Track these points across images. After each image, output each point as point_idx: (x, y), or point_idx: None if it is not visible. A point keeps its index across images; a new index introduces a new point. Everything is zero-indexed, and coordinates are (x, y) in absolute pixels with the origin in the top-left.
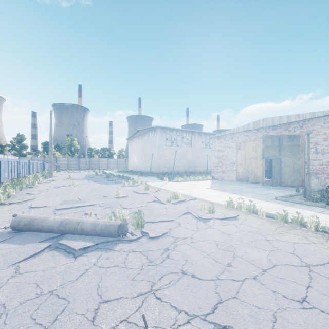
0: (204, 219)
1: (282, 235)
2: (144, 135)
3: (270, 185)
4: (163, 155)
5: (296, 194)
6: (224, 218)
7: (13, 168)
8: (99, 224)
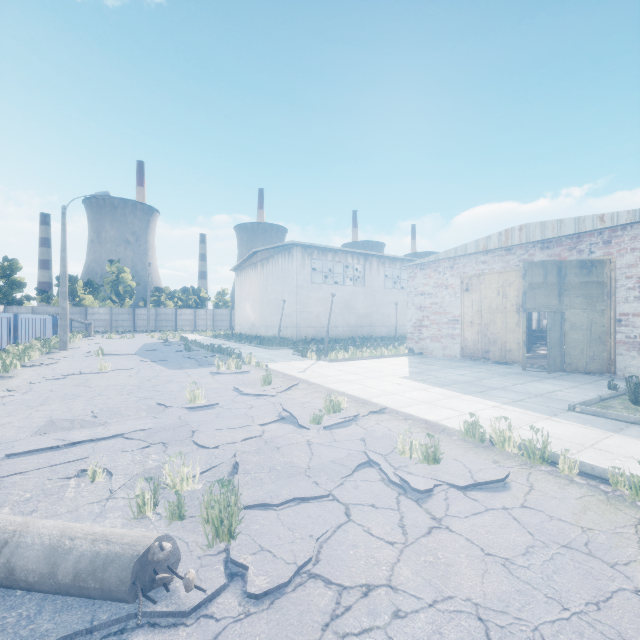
0: (419, 491)
1: None
2: (268, 261)
3: (536, 368)
4: (306, 303)
5: (611, 394)
6: (471, 484)
7: None
8: (73, 553)
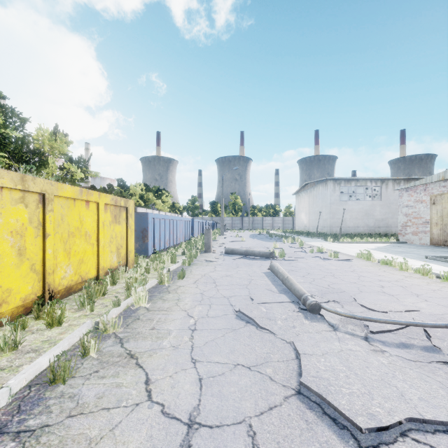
0: (324, 258)
1: (367, 267)
2: (313, 189)
3: None
4: (336, 213)
5: None
6: (340, 259)
7: (200, 227)
8: (262, 252)
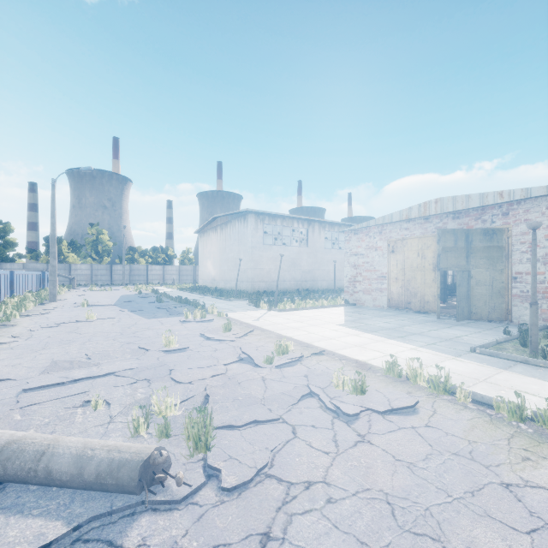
0: (348, 415)
1: (533, 464)
2: (226, 225)
3: (448, 317)
4: (258, 261)
5: (506, 338)
6: (389, 409)
7: None
8: (95, 460)
